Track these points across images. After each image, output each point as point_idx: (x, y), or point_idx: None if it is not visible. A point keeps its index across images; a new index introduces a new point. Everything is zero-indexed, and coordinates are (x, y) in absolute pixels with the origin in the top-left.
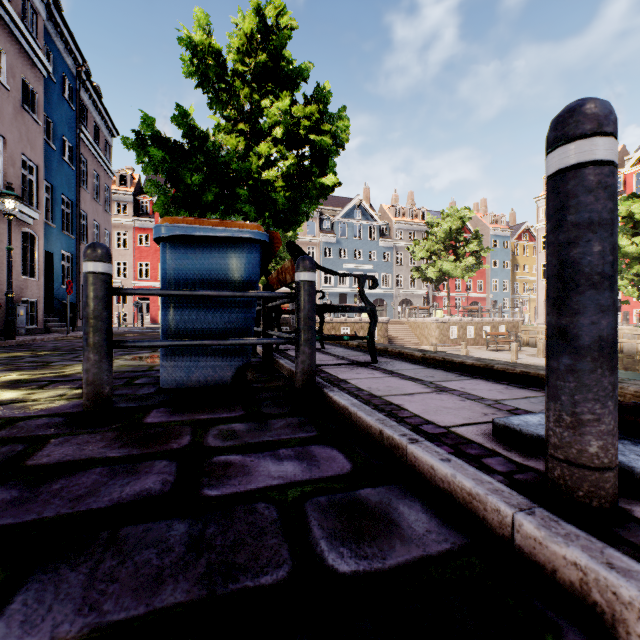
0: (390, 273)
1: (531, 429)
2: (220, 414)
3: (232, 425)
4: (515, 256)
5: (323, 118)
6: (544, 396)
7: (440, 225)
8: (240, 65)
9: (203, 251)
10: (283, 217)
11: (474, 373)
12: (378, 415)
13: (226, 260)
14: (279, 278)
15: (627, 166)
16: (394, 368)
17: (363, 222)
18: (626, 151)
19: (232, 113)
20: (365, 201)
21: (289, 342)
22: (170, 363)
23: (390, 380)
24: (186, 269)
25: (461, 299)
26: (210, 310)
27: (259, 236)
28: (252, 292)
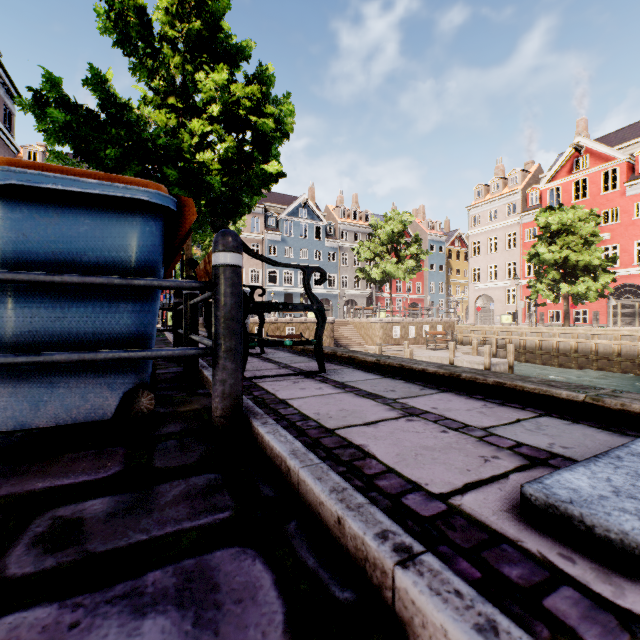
0: (335, 273)
1: (601, 514)
2: (76, 476)
3: (84, 504)
4: (449, 260)
5: (266, 102)
6: (536, 417)
7: (383, 227)
8: (169, 29)
9: (64, 215)
10: (222, 207)
11: (439, 383)
12: (333, 478)
13: (104, 231)
14: (207, 269)
15: (543, 183)
16: (346, 379)
17: (309, 221)
18: (541, 170)
19: (161, 85)
20: (311, 200)
21: (202, 353)
22: (2, 391)
23: (343, 398)
24: (32, 241)
25: (402, 300)
26: (76, 306)
27: (158, 199)
28: (142, 279)
